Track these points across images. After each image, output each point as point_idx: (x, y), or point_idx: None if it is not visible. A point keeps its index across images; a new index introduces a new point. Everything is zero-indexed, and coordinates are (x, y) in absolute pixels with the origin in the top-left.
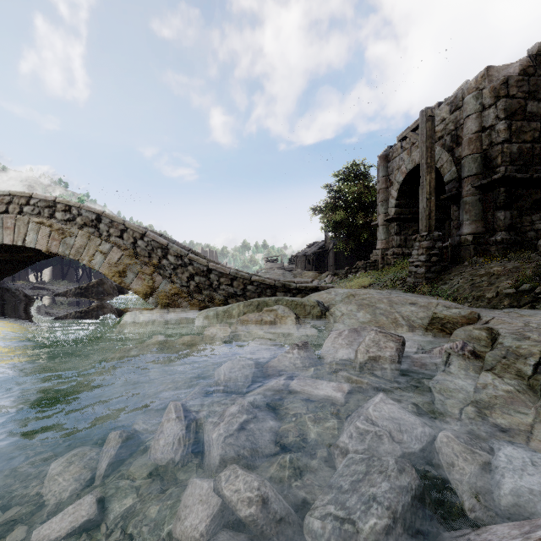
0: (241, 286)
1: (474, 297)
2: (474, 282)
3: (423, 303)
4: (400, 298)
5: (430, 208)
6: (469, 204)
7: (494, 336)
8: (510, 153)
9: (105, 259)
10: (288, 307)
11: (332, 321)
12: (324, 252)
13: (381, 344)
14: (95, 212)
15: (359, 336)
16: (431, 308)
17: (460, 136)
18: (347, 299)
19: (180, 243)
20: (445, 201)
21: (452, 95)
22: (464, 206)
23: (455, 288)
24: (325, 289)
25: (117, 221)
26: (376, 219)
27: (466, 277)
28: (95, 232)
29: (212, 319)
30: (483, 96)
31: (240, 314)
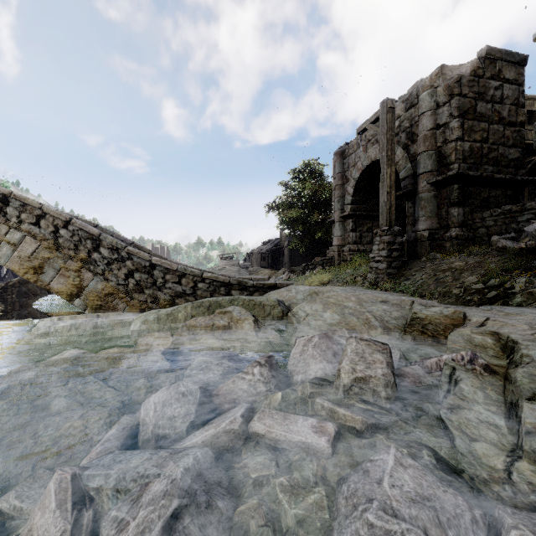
0: (191, 283)
1: (440, 293)
2: (438, 278)
3: (395, 300)
4: (369, 296)
5: (391, 202)
6: (425, 200)
7: (506, 343)
8: (463, 151)
9: (14, 251)
10: (245, 307)
11: (295, 323)
12: (279, 249)
13: (367, 357)
14: (0, 192)
15: (332, 342)
16: (405, 306)
17: (415, 133)
18: (310, 297)
19: (120, 236)
20: (396, 200)
21: (407, 93)
22: (420, 202)
23: (418, 284)
24: (284, 286)
25: (31, 205)
26: (330, 217)
27: (428, 273)
28: (1, 218)
29: (152, 324)
30: (438, 94)
31: (187, 317)
